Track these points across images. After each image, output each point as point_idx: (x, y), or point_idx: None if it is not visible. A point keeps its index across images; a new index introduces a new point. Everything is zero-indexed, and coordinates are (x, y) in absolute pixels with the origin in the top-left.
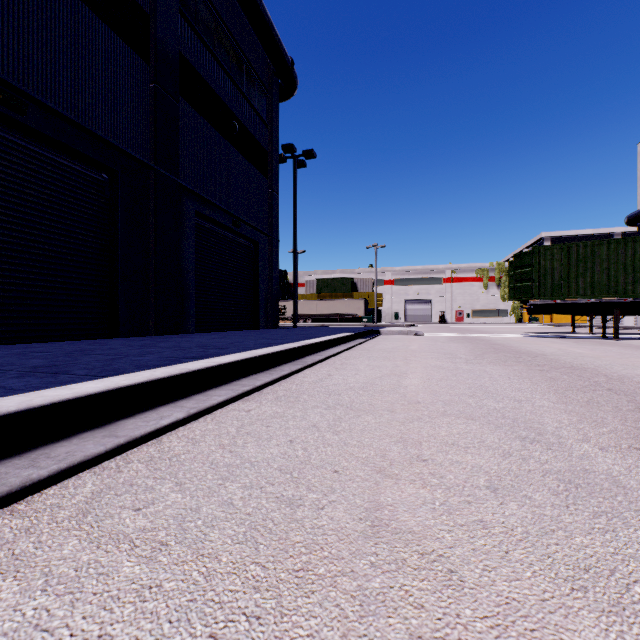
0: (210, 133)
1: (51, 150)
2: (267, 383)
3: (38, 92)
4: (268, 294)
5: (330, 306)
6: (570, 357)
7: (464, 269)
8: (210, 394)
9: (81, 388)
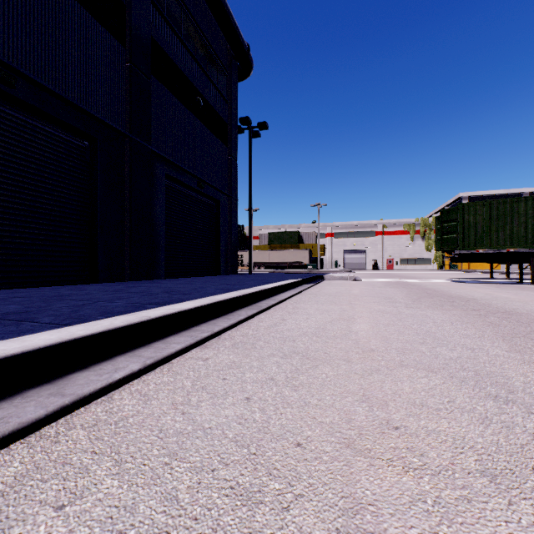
0: (178, 107)
1: (38, 120)
2: (225, 328)
3: (26, 68)
4: (228, 245)
5: (280, 255)
6: (500, 302)
7: (393, 224)
8: (169, 341)
9: (33, 340)
